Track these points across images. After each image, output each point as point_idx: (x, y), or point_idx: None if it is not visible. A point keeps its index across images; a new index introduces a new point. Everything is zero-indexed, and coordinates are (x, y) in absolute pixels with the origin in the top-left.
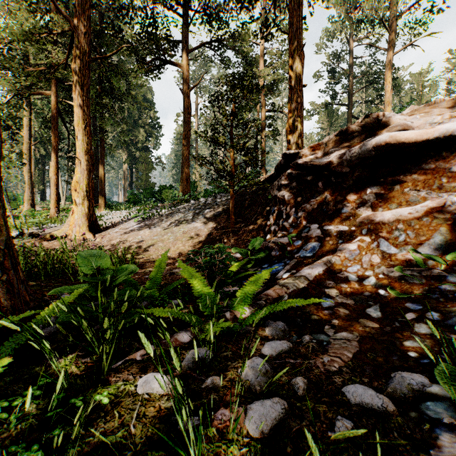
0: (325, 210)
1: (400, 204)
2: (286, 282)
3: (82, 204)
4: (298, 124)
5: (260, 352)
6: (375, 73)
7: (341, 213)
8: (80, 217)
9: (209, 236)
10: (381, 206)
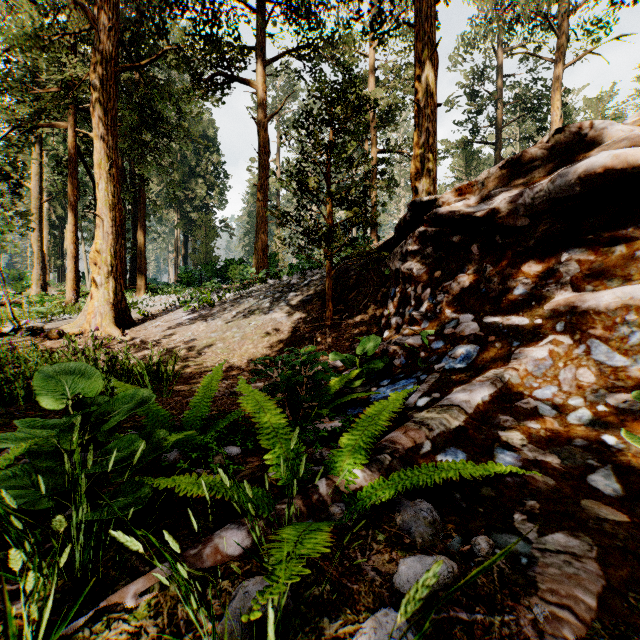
0: (484, 291)
1: (627, 279)
2: (426, 417)
3: (105, 285)
4: (430, 162)
5: (390, 584)
6: (535, 96)
7: (514, 295)
8: (103, 304)
9: (294, 333)
10: (590, 282)
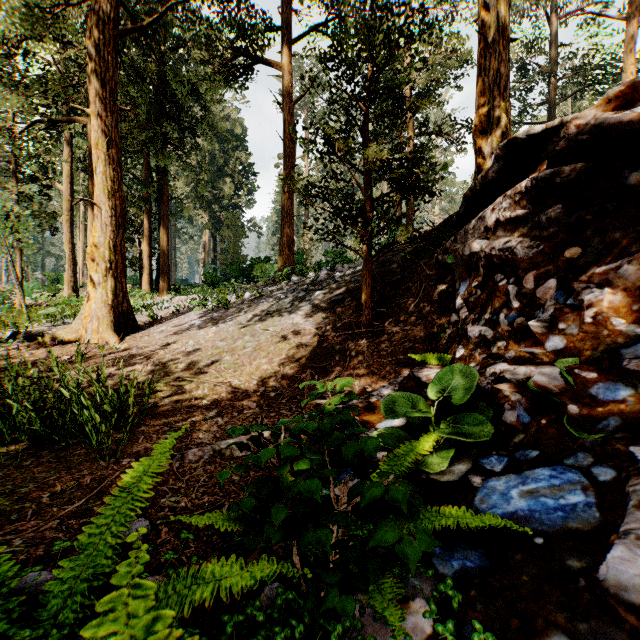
0: None
1: None
2: None
3: (103, 284)
4: (502, 115)
5: None
6: (598, 64)
7: None
8: (100, 306)
9: (320, 344)
10: None
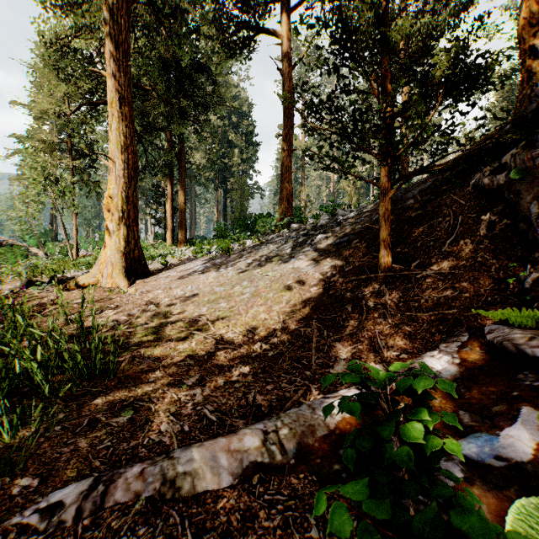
0: None
1: None
2: None
3: (116, 232)
4: None
5: None
6: None
7: None
8: (113, 253)
9: (326, 290)
10: None
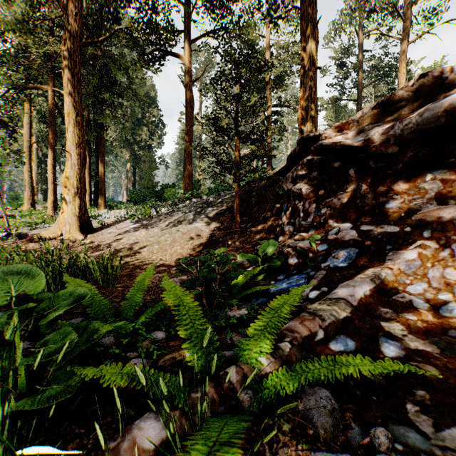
0: (360, 205)
1: None
2: (318, 308)
3: (72, 202)
4: (312, 110)
5: None
6: (386, 65)
7: (385, 208)
8: (71, 216)
9: (211, 238)
10: (452, 197)
